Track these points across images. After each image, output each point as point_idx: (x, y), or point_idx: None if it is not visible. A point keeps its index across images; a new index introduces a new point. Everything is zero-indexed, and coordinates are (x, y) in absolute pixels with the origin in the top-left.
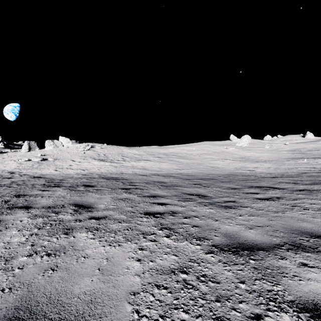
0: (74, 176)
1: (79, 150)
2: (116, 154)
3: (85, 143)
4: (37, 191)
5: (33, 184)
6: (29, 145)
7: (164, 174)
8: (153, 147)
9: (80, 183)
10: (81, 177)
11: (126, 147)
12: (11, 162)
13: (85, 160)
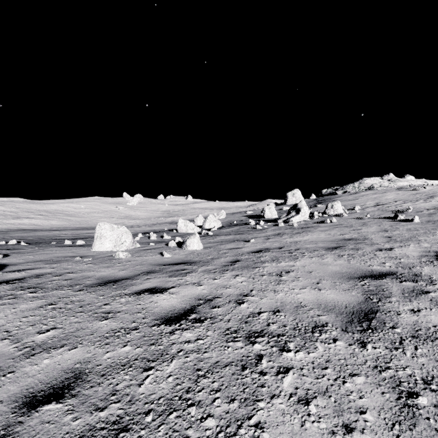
0: None
1: None
2: None
3: None
4: (2, 232)
5: None
6: None
7: (62, 227)
8: (21, 202)
9: (12, 231)
10: None
11: None
12: None
13: None
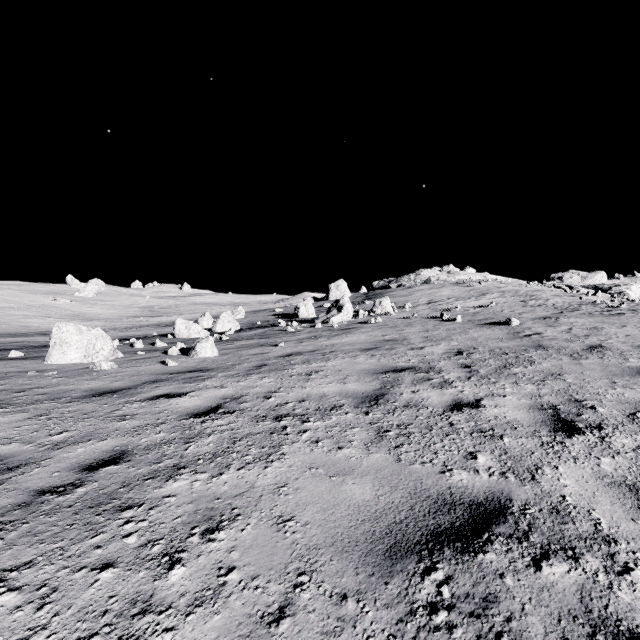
0: None
1: None
2: None
3: None
4: None
5: None
6: None
7: None
8: None
9: None
10: None
11: None
12: None
13: None
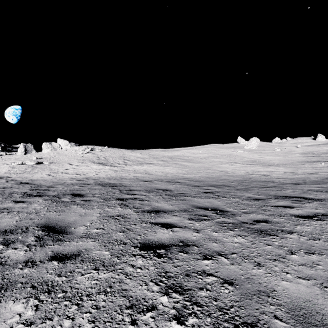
0: (66, 182)
1: (78, 153)
2: (117, 157)
3: (84, 146)
4: (9, 203)
5: (12, 192)
6: (25, 148)
7: (168, 180)
8: (156, 150)
9: (69, 191)
10: (73, 183)
11: (128, 150)
12: (3, 166)
13: (83, 164)
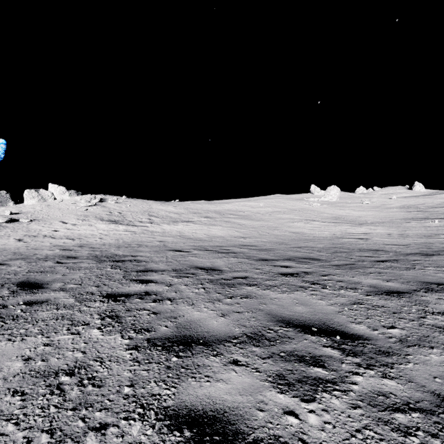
0: (39, 254)
1: (79, 206)
2: (140, 212)
3: (90, 195)
4: None
5: None
6: None
7: (216, 248)
8: (199, 202)
9: (23, 274)
10: (49, 256)
11: (158, 202)
12: None
13: (84, 222)
